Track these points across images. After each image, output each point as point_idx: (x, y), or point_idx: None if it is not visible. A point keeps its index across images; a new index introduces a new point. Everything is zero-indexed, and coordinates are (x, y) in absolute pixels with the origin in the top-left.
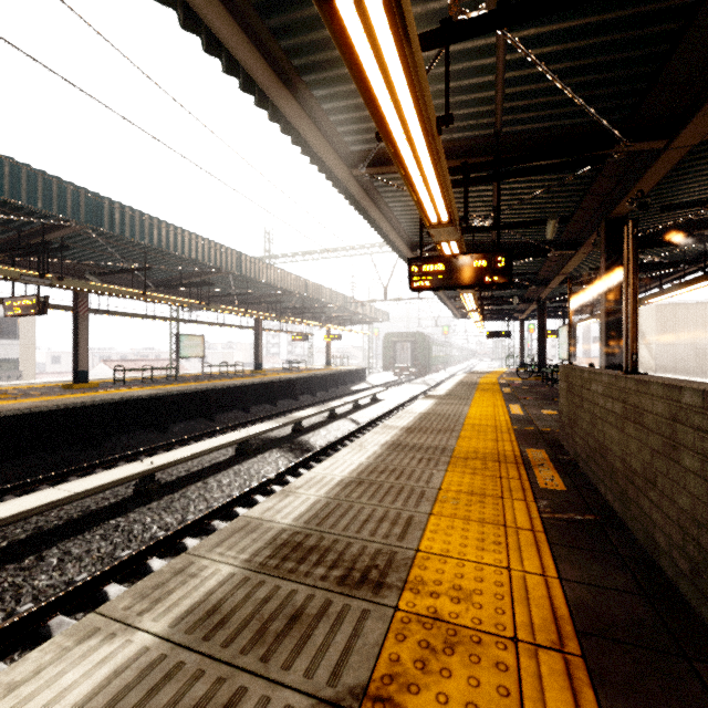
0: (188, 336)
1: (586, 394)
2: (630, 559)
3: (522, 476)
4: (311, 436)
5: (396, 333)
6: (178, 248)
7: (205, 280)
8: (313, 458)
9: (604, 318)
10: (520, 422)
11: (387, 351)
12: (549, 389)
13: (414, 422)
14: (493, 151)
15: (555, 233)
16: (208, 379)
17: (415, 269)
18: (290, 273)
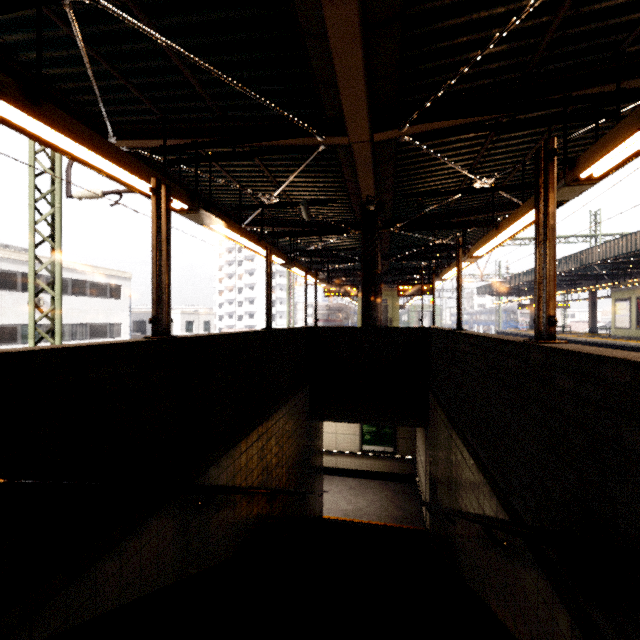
0: None
1: None
2: None
3: None
4: None
5: None
6: None
7: None
8: None
9: None
10: None
11: None
12: None
13: None
14: None
15: None
16: None
17: None
18: None
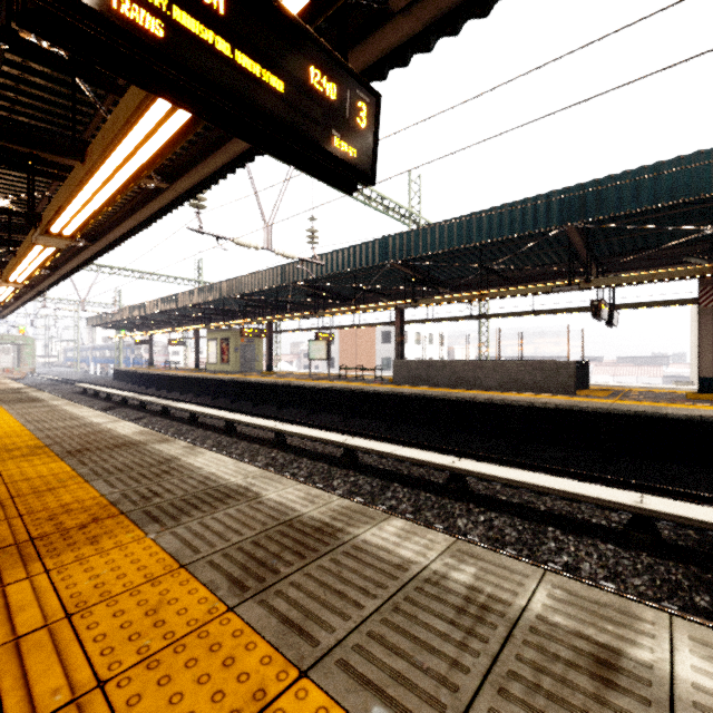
0: None
1: None
2: None
3: None
4: None
5: None
6: (711, 183)
7: None
8: None
9: None
10: None
11: None
12: None
13: (399, 563)
14: None
15: None
16: None
17: None
18: None
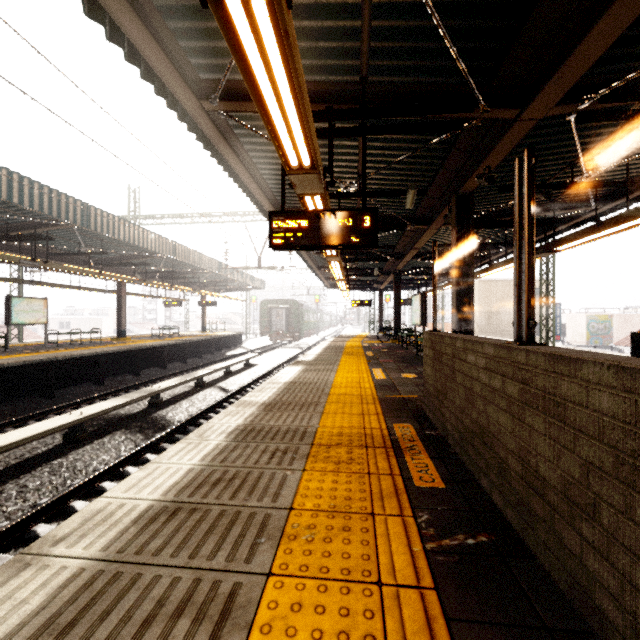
0: (24, 299)
1: (460, 365)
2: (562, 635)
3: (393, 468)
4: (170, 410)
5: (272, 300)
6: None
7: (44, 234)
8: (167, 438)
9: (455, 286)
10: (384, 388)
11: (263, 317)
12: (405, 352)
13: (276, 394)
14: (359, 100)
15: (412, 209)
16: (51, 349)
17: (276, 224)
18: (154, 234)
